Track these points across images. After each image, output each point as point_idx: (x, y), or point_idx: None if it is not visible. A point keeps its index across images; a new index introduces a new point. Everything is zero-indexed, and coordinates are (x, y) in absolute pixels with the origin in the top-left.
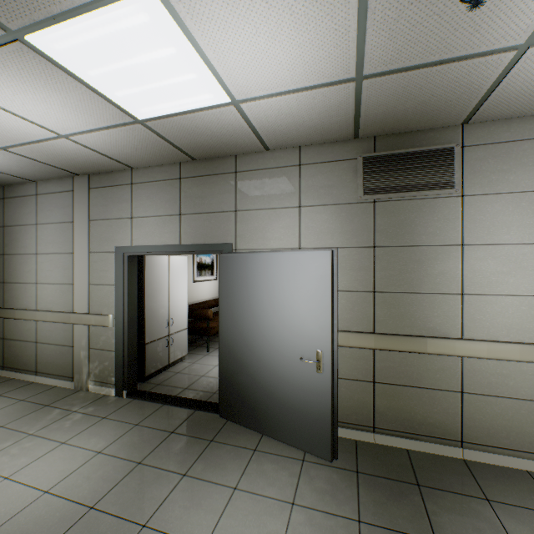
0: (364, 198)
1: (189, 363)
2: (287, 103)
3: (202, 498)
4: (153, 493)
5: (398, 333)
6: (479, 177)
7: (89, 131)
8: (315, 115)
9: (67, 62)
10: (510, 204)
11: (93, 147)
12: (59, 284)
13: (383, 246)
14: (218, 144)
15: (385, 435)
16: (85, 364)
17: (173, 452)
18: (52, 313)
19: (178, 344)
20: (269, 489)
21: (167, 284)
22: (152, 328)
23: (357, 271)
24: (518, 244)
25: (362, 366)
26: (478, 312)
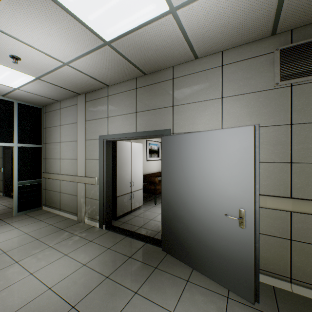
0: (281, 84)
1: (143, 210)
2: (216, 2)
3: None
4: (113, 304)
5: None
6: None
7: (79, 57)
8: (240, 12)
9: None
10: None
11: (84, 71)
12: (71, 159)
13: (300, 123)
14: (160, 58)
15: (303, 287)
16: (83, 206)
17: (129, 273)
18: (67, 176)
19: (137, 198)
20: None
21: (130, 160)
22: (120, 187)
23: (274, 145)
24: None
25: (279, 225)
26: None
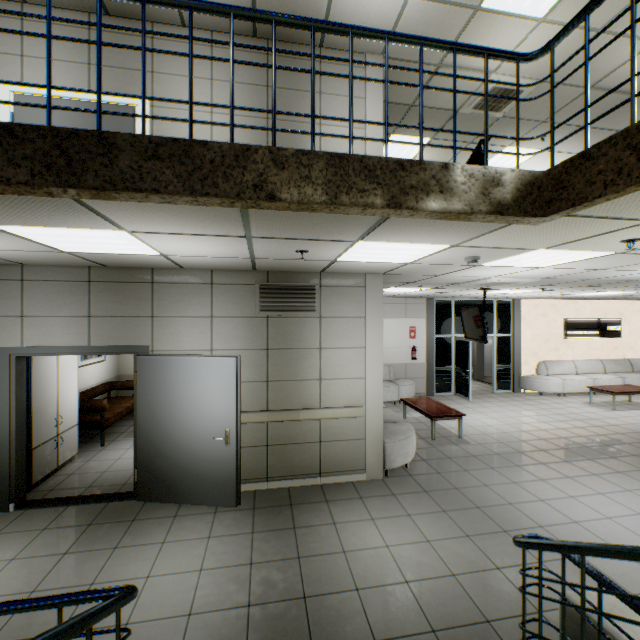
0: (261, 314)
1: (83, 462)
2: (204, 259)
3: (137, 555)
4: (91, 566)
5: (283, 408)
6: (329, 306)
7: None
8: (225, 263)
9: (24, 234)
10: (344, 324)
11: None
12: None
13: (274, 349)
14: (138, 264)
15: (275, 481)
16: None
17: (99, 537)
18: None
19: (69, 443)
20: (191, 535)
21: (56, 379)
22: (40, 430)
23: (256, 367)
24: (348, 348)
25: (260, 435)
26: (329, 390)
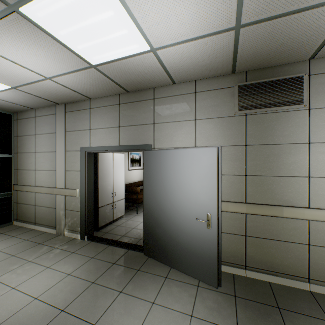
0: (239, 113)
1: (125, 220)
2: (187, 49)
3: (131, 308)
4: (101, 303)
5: (262, 203)
6: (321, 95)
7: (63, 74)
8: (206, 57)
9: (46, 25)
10: None
11: (66, 85)
12: (48, 171)
13: (252, 144)
14: (142, 81)
15: (254, 271)
16: (63, 219)
17: (114, 276)
18: (44, 188)
19: (119, 208)
20: (175, 304)
21: (112, 171)
22: (102, 198)
23: (234, 161)
24: None
25: (237, 225)
26: (321, 189)
